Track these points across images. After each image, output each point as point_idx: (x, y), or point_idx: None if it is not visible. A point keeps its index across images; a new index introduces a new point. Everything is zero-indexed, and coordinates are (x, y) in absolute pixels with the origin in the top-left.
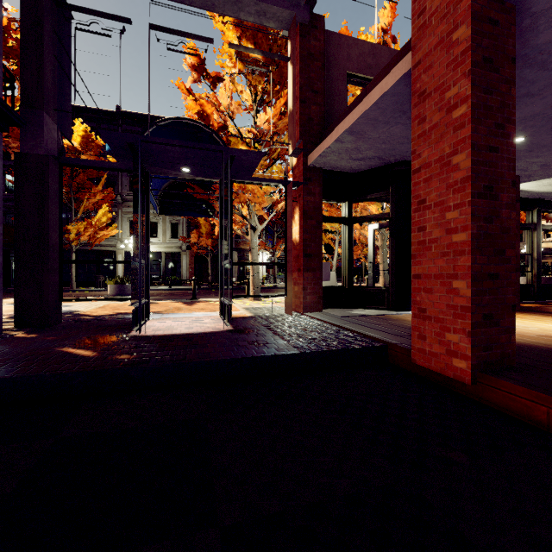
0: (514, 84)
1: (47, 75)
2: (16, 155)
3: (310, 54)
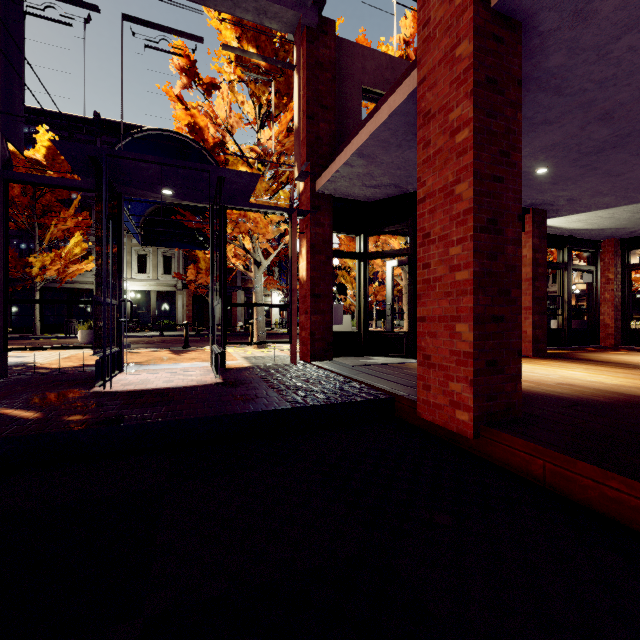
0: (520, 108)
1: None
2: None
3: (318, 63)
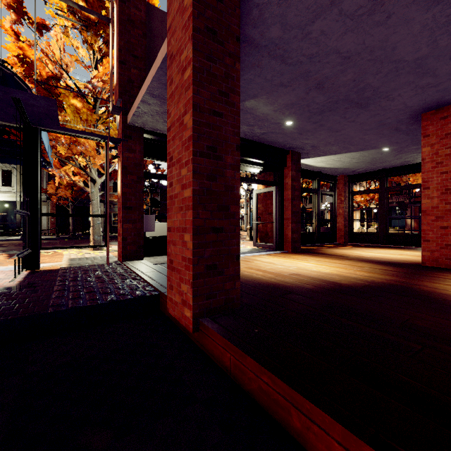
0: (239, 59)
1: None
2: None
3: (130, 20)
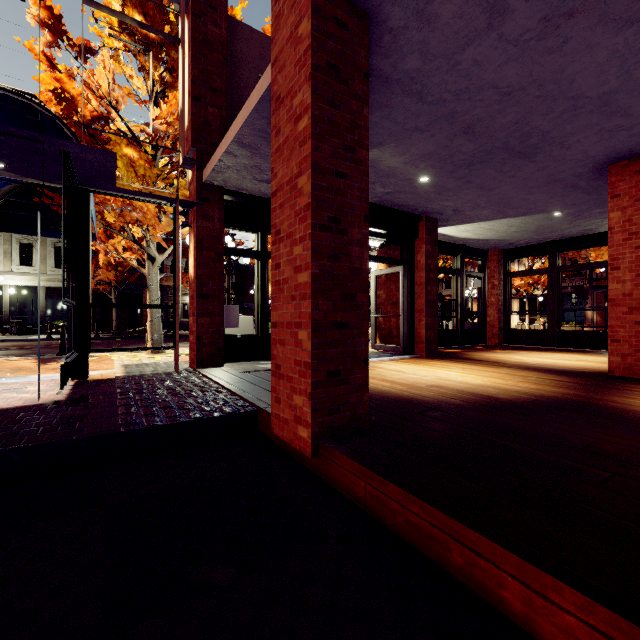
0: (367, 103)
1: None
2: None
3: (206, 41)
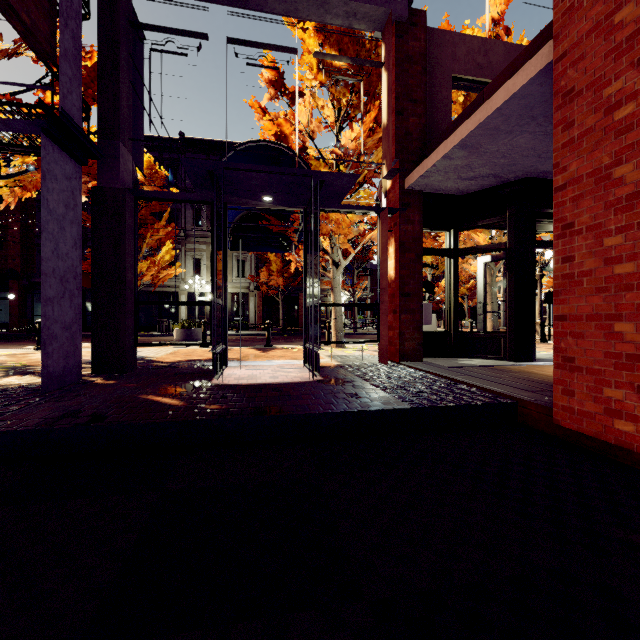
0: None
1: (123, 102)
2: (93, 190)
3: (408, 57)
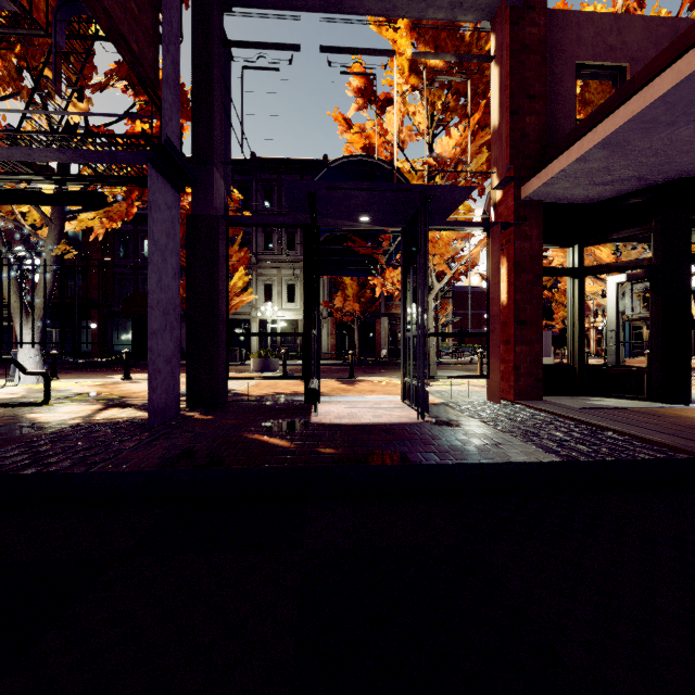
0: None
1: (216, 125)
2: (188, 218)
3: (524, 47)
